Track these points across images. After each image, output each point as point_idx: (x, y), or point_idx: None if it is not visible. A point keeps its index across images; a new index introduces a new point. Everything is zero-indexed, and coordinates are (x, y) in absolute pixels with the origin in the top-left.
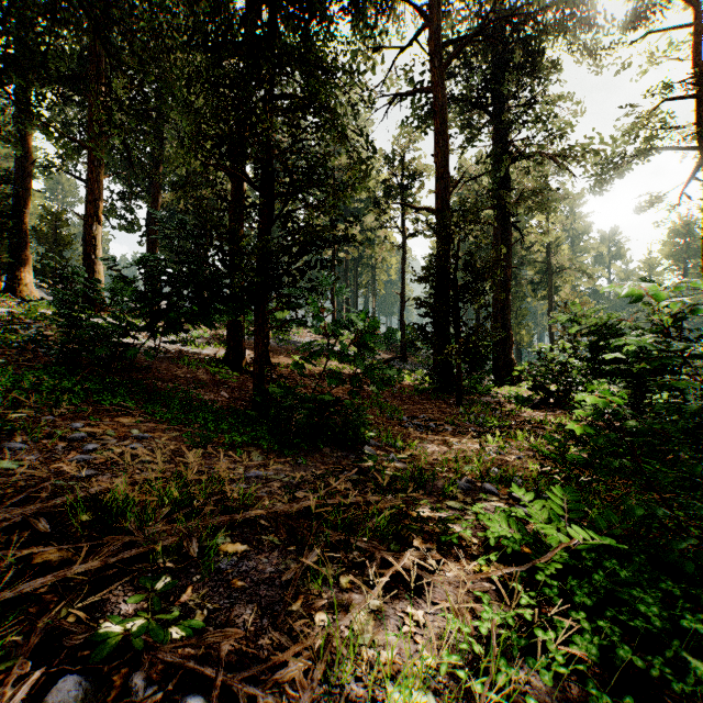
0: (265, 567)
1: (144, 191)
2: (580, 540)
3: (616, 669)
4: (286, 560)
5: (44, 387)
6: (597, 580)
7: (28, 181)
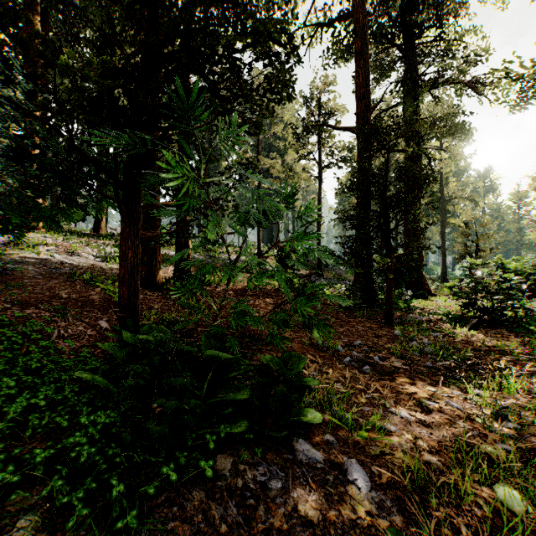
0: None
1: None
2: None
3: None
4: None
5: None
6: None
7: None
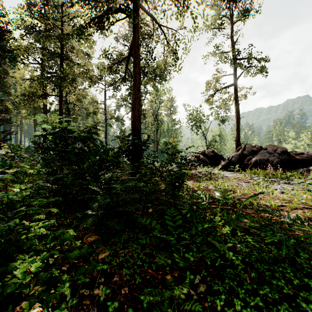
0: None
1: None
2: None
3: None
4: None
5: None
6: None
7: None
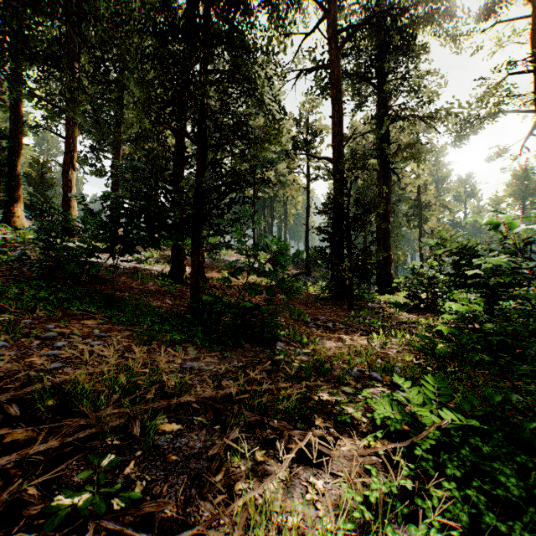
0: (195, 443)
1: (109, 145)
2: (449, 421)
3: (482, 531)
4: (212, 437)
5: (25, 296)
6: (464, 454)
7: (19, 137)
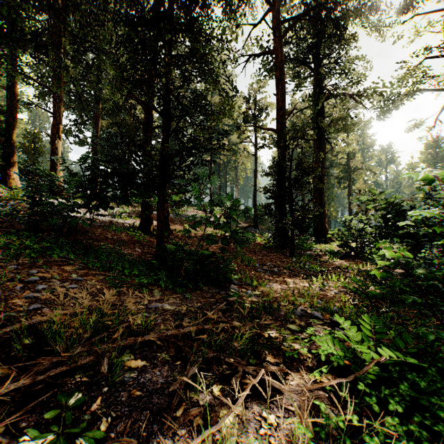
0: (157, 379)
1: (90, 119)
2: (387, 358)
3: None
4: (173, 373)
5: (13, 245)
6: (403, 389)
7: (15, 112)
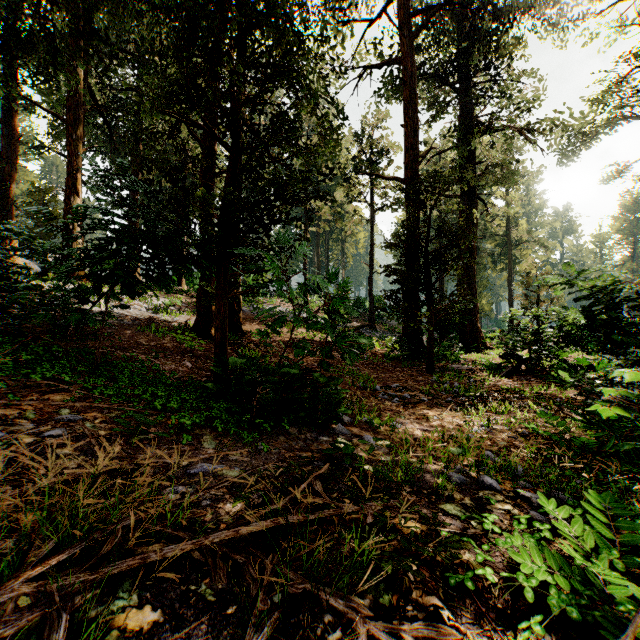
0: None
1: None
2: None
3: None
4: None
5: None
6: None
7: (13, 157)
